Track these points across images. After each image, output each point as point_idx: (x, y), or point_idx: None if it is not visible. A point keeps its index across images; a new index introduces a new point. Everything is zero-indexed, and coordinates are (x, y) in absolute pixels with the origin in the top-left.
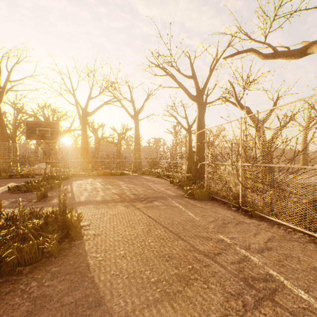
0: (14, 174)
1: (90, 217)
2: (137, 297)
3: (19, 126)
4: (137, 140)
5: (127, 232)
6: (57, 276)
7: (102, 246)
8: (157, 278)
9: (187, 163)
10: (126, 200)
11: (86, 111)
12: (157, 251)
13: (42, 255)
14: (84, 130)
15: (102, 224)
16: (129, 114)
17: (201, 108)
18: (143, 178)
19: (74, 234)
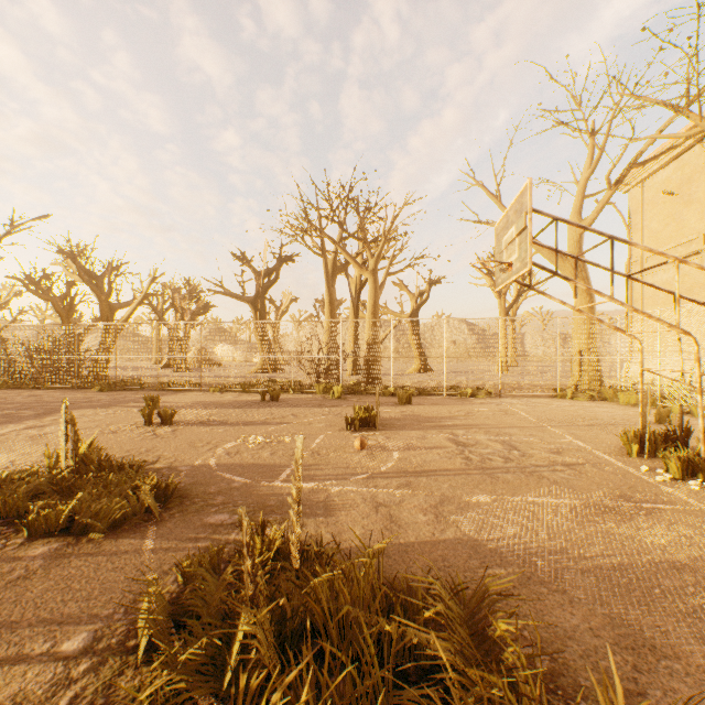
0: None
1: None
2: None
3: None
4: None
5: None
6: None
7: None
8: None
9: None
10: None
11: None
12: None
13: None
14: None
15: None
16: None
17: None
18: None
19: None
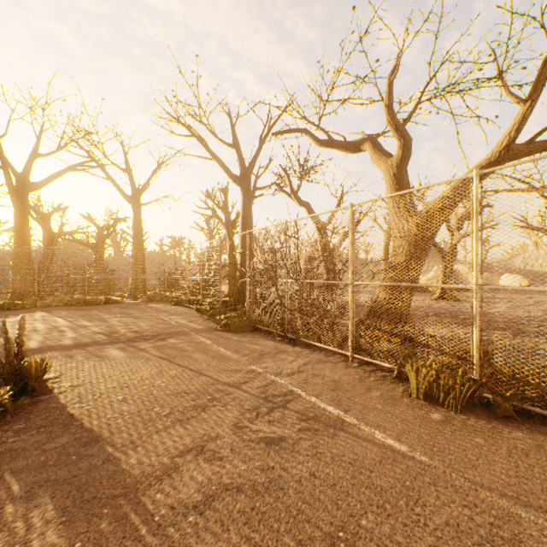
0: None
1: (58, 367)
2: (144, 429)
3: None
4: (139, 242)
5: (126, 377)
6: (25, 431)
7: (88, 396)
8: (169, 411)
9: (228, 281)
10: (121, 340)
11: (28, 180)
12: (171, 390)
13: None
14: (22, 216)
15: (82, 373)
16: (122, 193)
17: (248, 196)
18: (150, 307)
19: (37, 387)
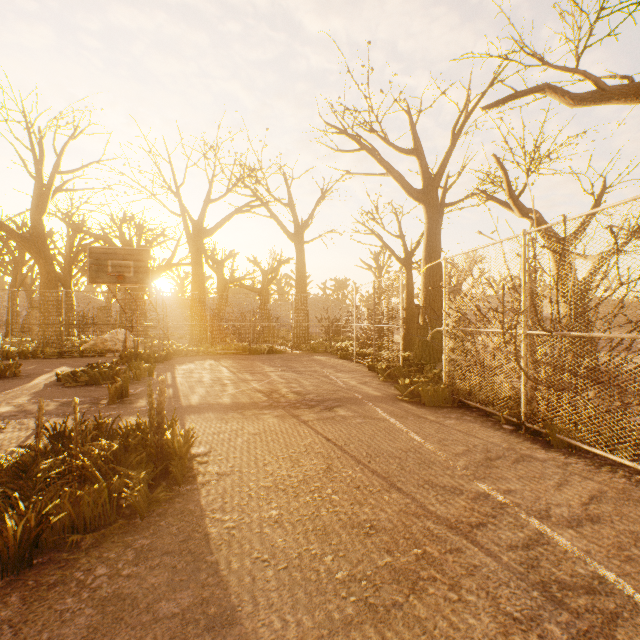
0: (68, 350)
1: (209, 437)
2: (307, 613)
3: (76, 258)
4: (302, 284)
5: (283, 470)
6: (146, 556)
7: (233, 498)
8: (348, 572)
9: (404, 330)
10: (280, 404)
11: (202, 227)
12: (347, 513)
13: (118, 512)
14: (197, 263)
15: (233, 453)
16: (285, 230)
17: (434, 216)
18: (313, 360)
19: (178, 471)
